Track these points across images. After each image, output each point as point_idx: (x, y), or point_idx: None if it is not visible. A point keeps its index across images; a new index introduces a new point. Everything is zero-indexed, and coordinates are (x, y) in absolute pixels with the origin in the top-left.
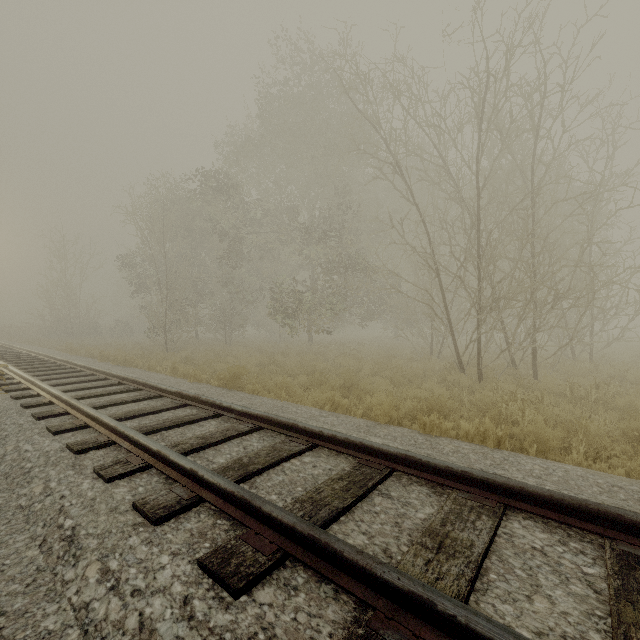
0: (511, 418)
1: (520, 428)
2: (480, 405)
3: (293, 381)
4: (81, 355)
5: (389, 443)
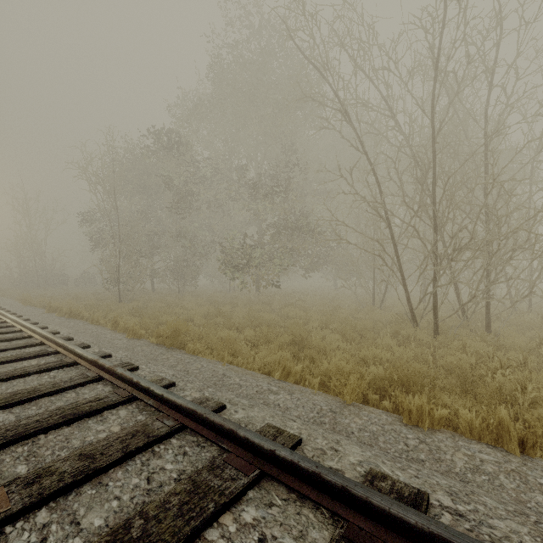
0: (501, 390)
1: (536, 415)
2: (457, 372)
3: (239, 336)
4: (34, 306)
5: (377, 460)
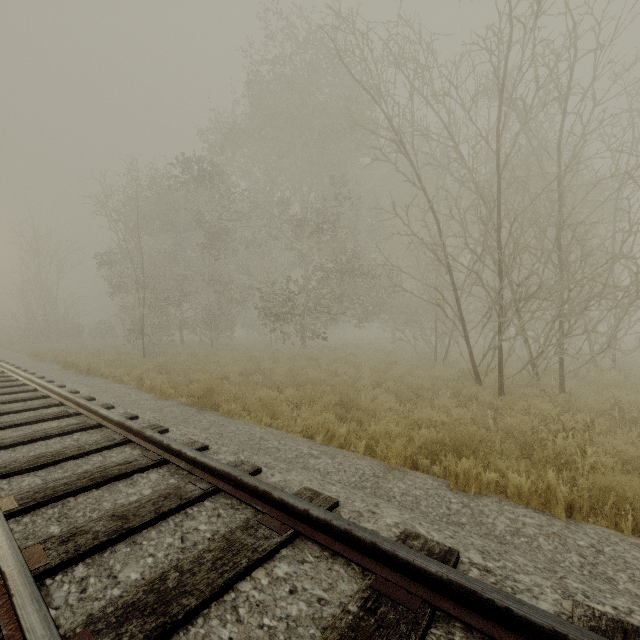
0: (561, 455)
1: (590, 480)
2: (516, 435)
3: (280, 396)
4: (46, 361)
5: (414, 522)
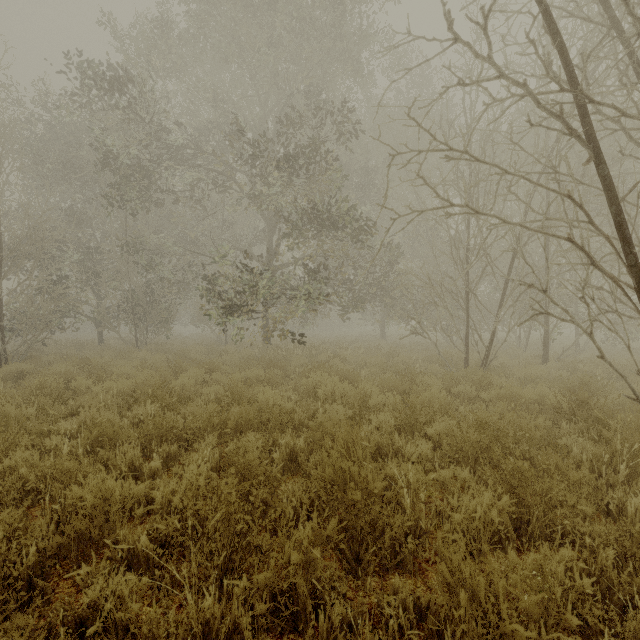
0: None
1: None
2: None
3: (151, 491)
4: None
5: None
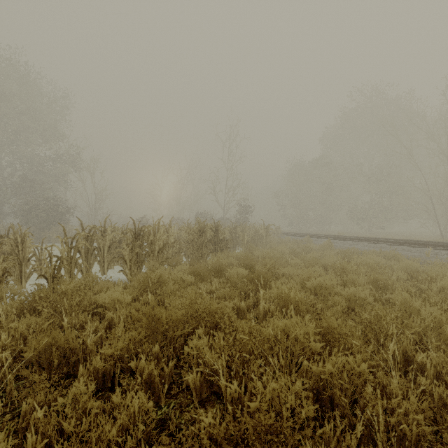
0: None
1: None
2: None
3: None
4: None
5: None
